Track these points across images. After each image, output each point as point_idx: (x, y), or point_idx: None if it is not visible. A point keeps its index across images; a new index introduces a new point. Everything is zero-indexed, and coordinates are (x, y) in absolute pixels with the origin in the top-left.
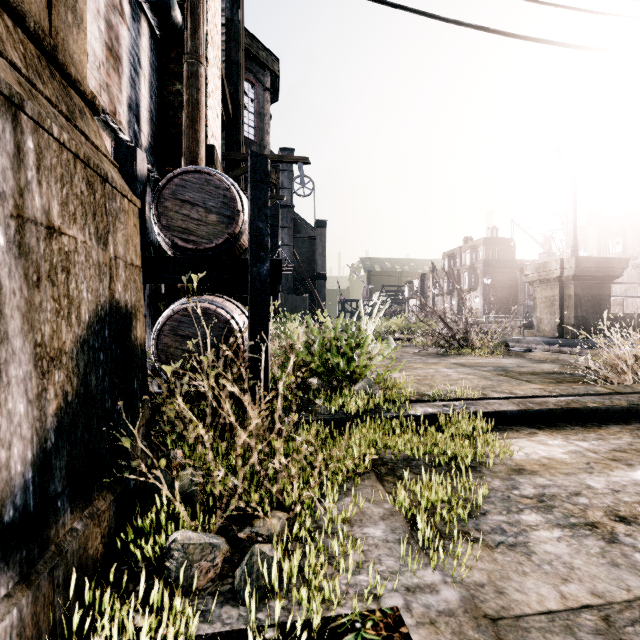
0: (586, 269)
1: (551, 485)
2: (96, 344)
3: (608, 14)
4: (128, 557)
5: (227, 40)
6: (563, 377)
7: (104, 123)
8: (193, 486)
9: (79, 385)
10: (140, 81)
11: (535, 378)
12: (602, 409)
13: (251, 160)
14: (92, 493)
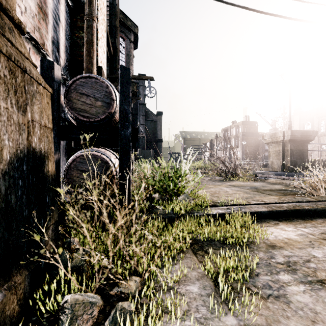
0: (296, 136)
1: (292, 255)
2: (16, 175)
3: (310, 2)
4: (38, 310)
5: (110, 14)
6: (287, 192)
7: (37, 50)
8: (82, 261)
9: (0, 202)
10: (59, 29)
11: (272, 193)
12: (312, 210)
13: (120, 70)
14: (11, 272)
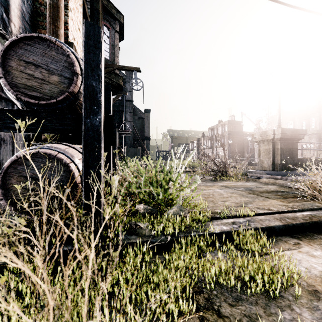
0: (286, 135)
1: None
2: None
3: None
4: None
5: None
6: (285, 194)
7: None
8: None
9: None
10: None
11: (270, 195)
12: None
13: (85, 27)
14: None
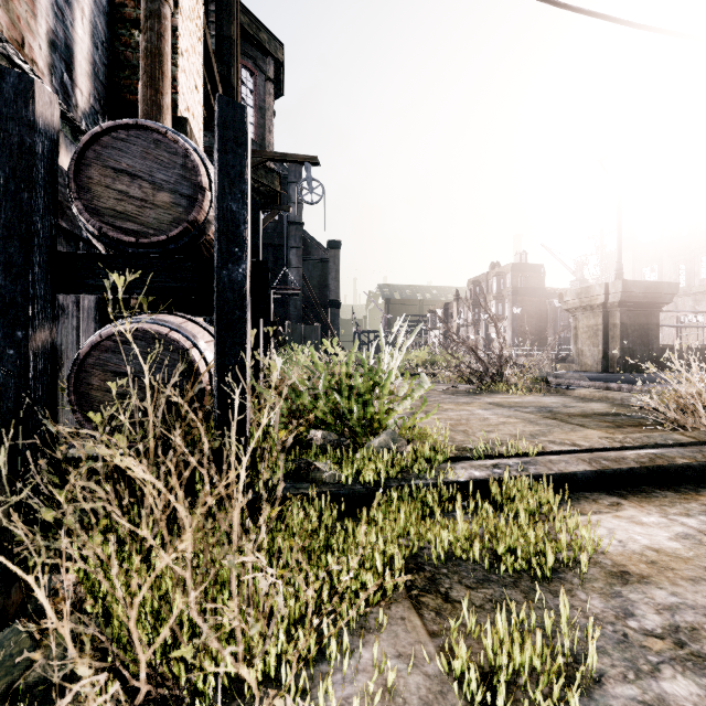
0: (633, 294)
1: (680, 605)
2: None
3: None
4: None
5: (217, 10)
6: (620, 420)
7: (6, 59)
8: (68, 663)
9: None
10: (74, 15)
11: (589, 421)
12: (695, 466)
13: (219, 109)
14: None
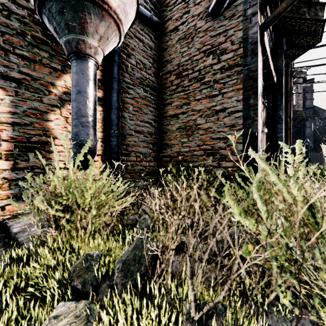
0: None
1: None
2: None
3: None
4: None
5: None
6: None
7: None
8: None
9: None
10: None
11: None
12: None
13: (305, 145)
14: None
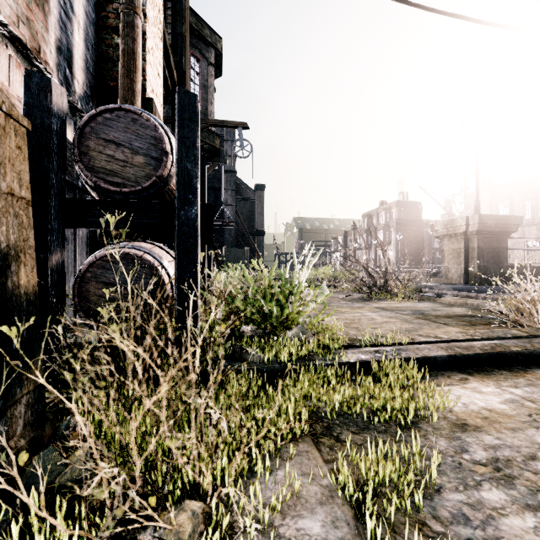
0: (487, 225)
1: (501, 445)
2: None
3: None
4: None
5: (173, 14)
6: (475, 320)
7: (28, 62)
8: (86, 470)
9: None
10: (73, 27)
11: (451, 321)
12: (525, 353)
13: (178, 97)
14: None
